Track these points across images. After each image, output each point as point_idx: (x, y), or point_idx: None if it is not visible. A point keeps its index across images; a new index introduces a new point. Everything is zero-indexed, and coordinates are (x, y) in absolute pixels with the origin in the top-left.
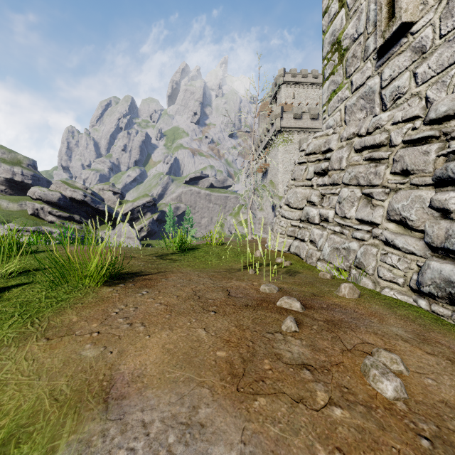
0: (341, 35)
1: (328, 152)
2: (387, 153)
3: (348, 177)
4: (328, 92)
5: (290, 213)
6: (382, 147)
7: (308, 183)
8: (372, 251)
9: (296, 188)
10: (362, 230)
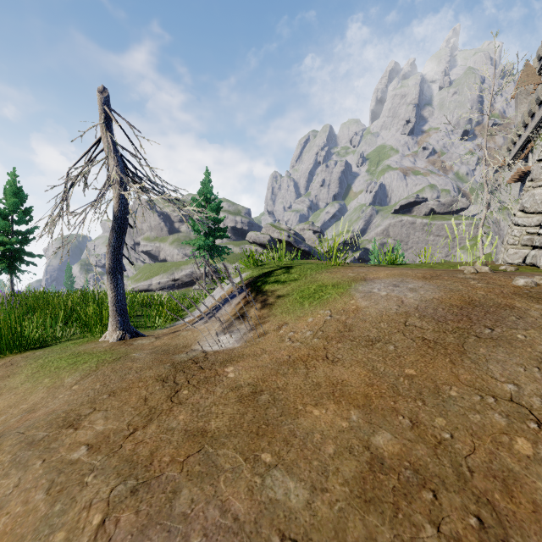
0: None
1: None
2: None
3: None
4: None
5: (525, 219)
6: None
7: None
8: None
9: (534, 190)
10: None
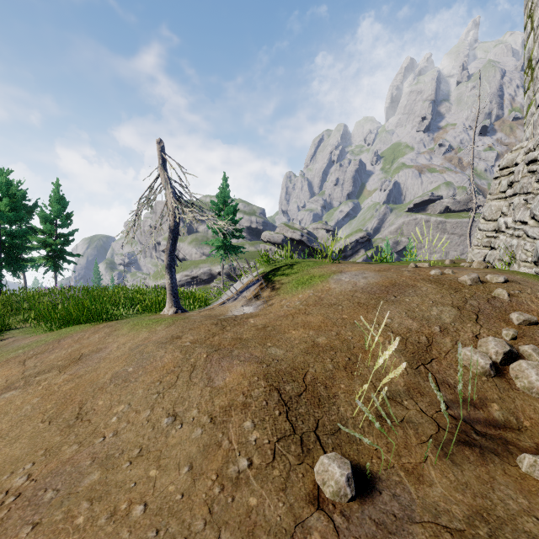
0: (531, 55)
1: (517, 165)
2: (536, 167)
3: (518, 188)
4: (526, 106)
5: (485, 226)
6: (537, 161)
7: (501, 195)
8: (520, 243)
9: (491, 202)
10: (520, 229)
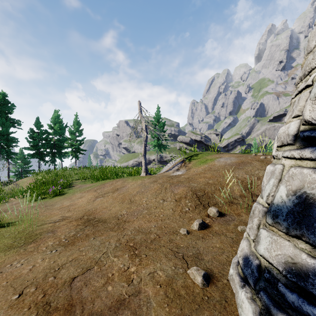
0: None
1: None
2: None
3: None
4: None
5: None
6: None
7: None
8: None
9: None
10: None
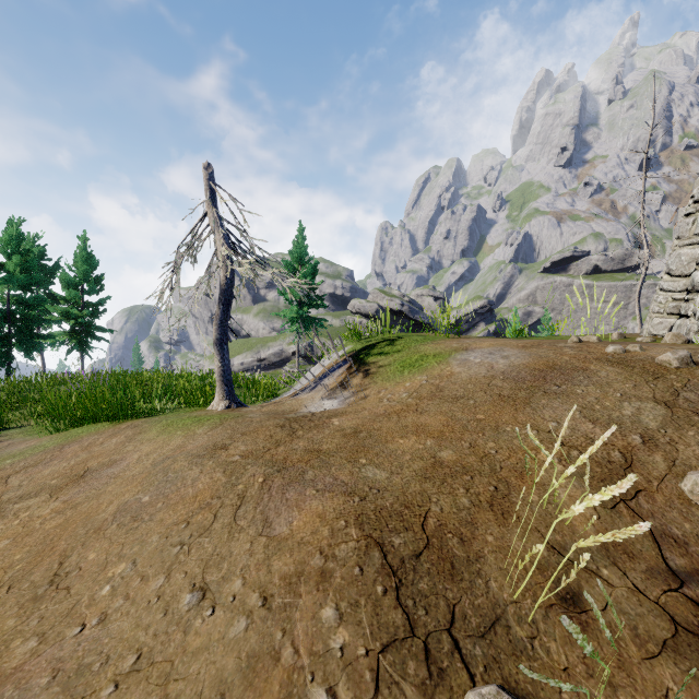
0: None
1: None
2: None
3: None
4: None
5: (670, 284)
6: None
7: (697, 239)
8: None
9: (680, 250)
10: None
